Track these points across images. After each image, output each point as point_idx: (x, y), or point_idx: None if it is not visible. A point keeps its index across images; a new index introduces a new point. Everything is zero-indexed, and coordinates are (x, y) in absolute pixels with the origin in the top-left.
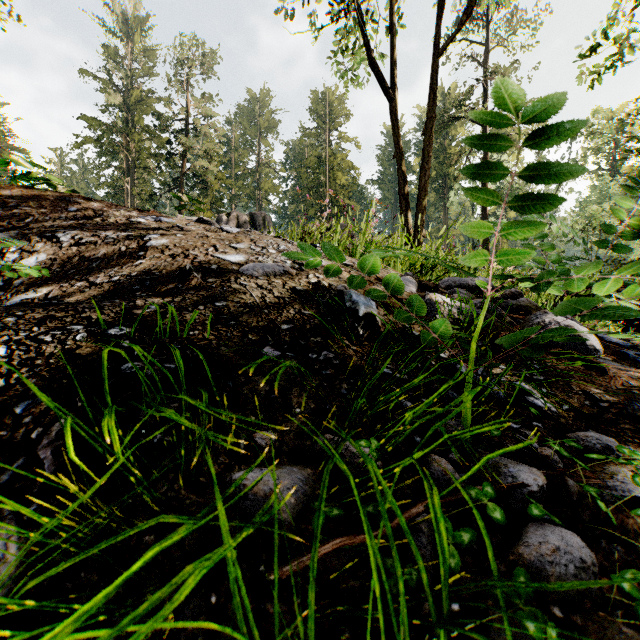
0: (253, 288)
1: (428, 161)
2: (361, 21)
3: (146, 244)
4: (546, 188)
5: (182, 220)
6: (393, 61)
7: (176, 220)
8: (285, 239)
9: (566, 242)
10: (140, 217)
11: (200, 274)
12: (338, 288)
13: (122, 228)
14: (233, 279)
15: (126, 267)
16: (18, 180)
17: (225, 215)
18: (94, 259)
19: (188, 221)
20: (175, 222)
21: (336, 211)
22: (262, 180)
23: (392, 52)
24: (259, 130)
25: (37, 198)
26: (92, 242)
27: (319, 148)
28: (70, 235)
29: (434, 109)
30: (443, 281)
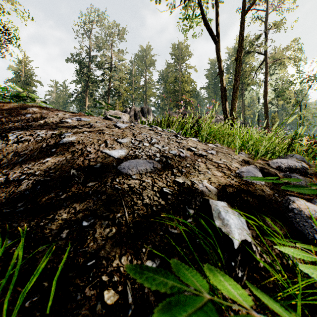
0: (125, 193)
1: (238, 75)
2: (199, 0)
3: (59, 142)
4: (301, 87)
5: (95, 118)
6: (217, 21)
7: (91, 119)
8: (156, 132)
9: (315, 117)
10: (69, 118)
11: (82, 177)
12: (200, 188)
13: (53, 127)
14: (109, 182)
15: (37, 164)
16: (13, 98)
17: (129, 108)
18: (22, 154)
19: (98, 119)
20: (89, 120)
21: (189, 109)
22: (147, 90)
23: (217, 16)
24: (145, 65)
25: (10, 109)
26: (27, 140)
27: (175, 72)
28: (16, 135)
29: (242, 45)
30: (273, 162)
